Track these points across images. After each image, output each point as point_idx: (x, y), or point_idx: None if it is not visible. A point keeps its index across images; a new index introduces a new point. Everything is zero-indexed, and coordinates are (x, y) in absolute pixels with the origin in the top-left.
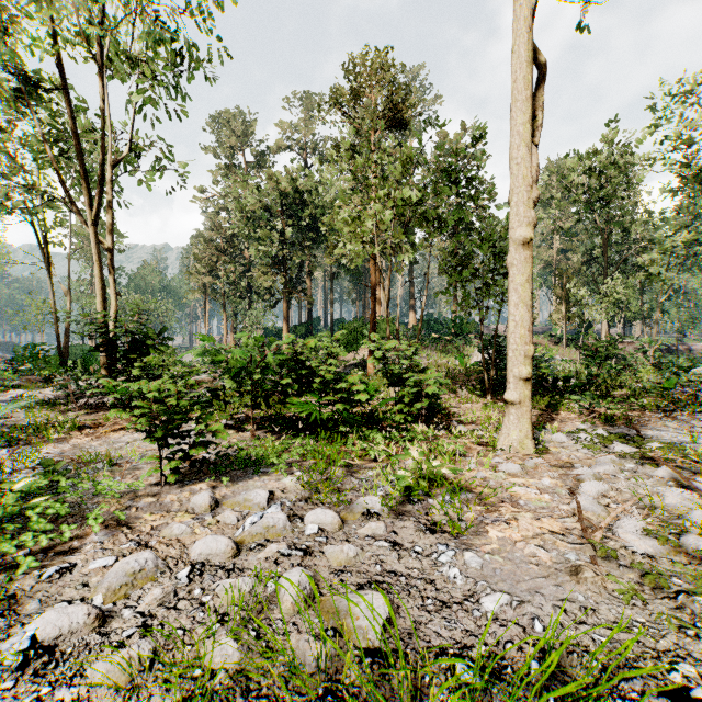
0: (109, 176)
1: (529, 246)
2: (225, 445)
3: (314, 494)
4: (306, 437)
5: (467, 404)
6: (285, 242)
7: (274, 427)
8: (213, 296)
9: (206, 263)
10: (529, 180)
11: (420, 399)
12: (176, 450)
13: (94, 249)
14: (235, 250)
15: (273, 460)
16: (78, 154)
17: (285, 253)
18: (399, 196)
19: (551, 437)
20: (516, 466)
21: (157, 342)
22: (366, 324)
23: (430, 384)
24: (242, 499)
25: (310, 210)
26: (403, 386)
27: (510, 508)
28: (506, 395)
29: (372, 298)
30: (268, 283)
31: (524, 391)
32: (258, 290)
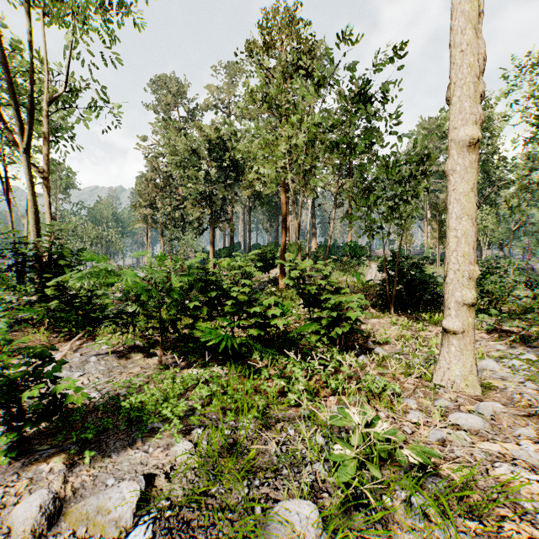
0: (44, 110)
1: (474, 148)
2: (118, 382)
3: (211, 483)
4: (217, 363)
5: (373, 319)
6: (211, 181)
7: (177, 359)
8: (152, 225)
9: (147, 198)
10: (475, 71)
11: (339, 322)
12: (14, 415)
13: (27, 176)
14: (170, 187)
15: (166, 412)
16: (9, 85)
17: (211, 189)
18: (312, 121)
19: (480, 363)
20: (475, 419)
21: (74, 262)
22: (278, 247)
23: (351, 307)
24: (95, 508)
25: (232, 153)
26: (318, 307)
27: (521, 525)
28: (446, 323)
29: (283, 225)
30: (196, 214)
31: (468, 318)
32: (189, 220)
